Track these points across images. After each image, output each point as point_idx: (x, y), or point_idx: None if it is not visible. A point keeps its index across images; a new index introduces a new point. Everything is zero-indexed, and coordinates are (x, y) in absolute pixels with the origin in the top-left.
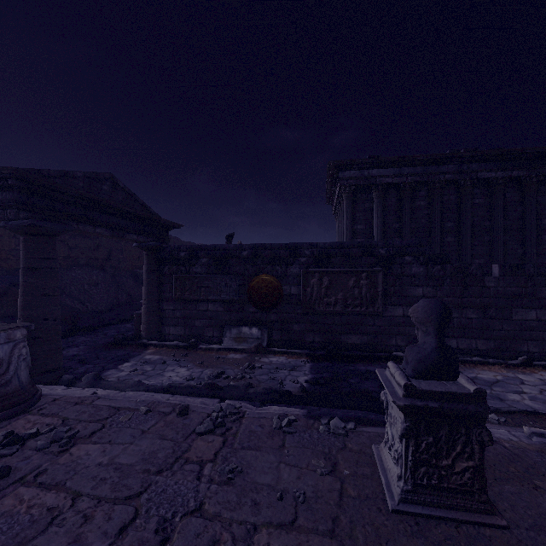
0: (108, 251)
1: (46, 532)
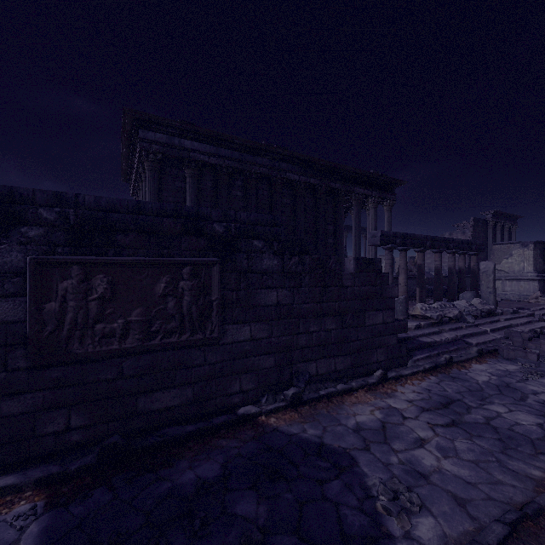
0: None
1: None
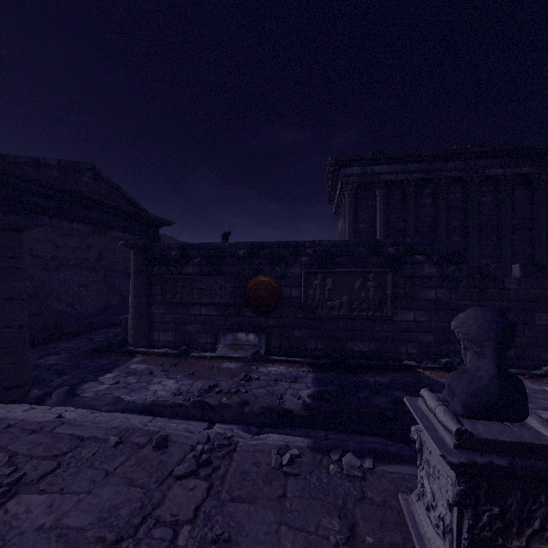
0: (100, 251)
1: None
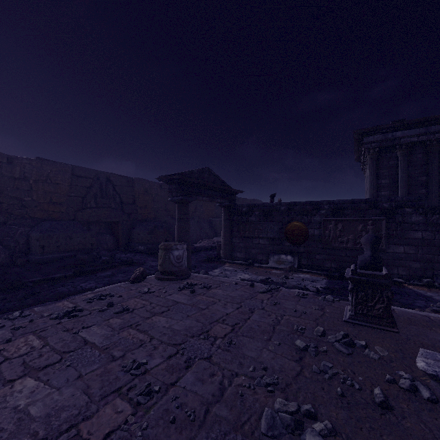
0: (195, 206)
1: (214, 305)
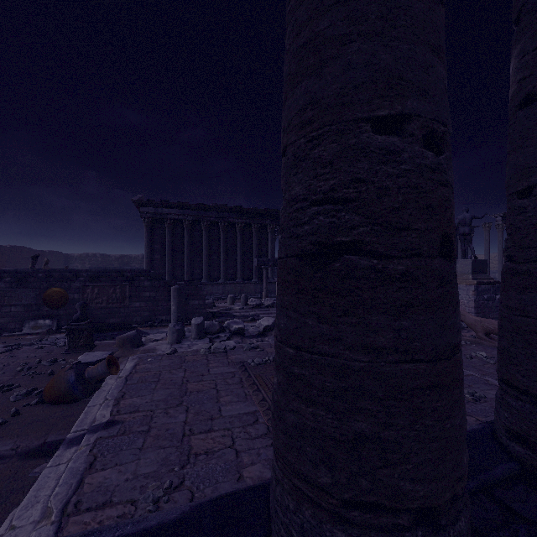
0: None
1: None
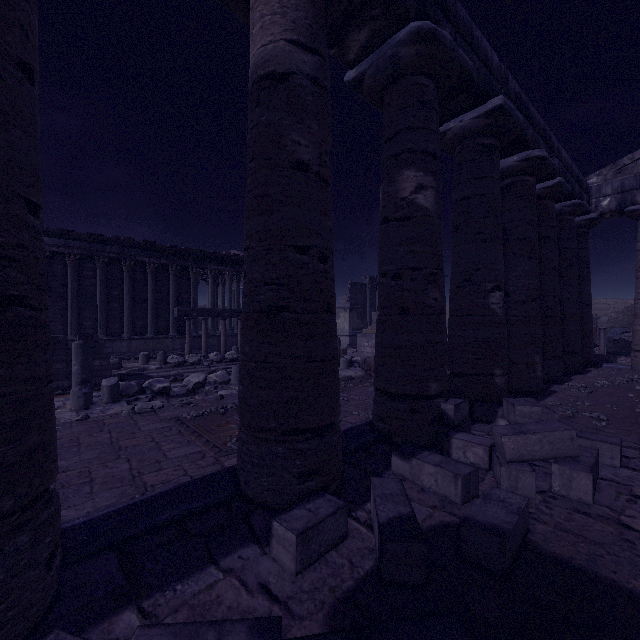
0: None
1: None
